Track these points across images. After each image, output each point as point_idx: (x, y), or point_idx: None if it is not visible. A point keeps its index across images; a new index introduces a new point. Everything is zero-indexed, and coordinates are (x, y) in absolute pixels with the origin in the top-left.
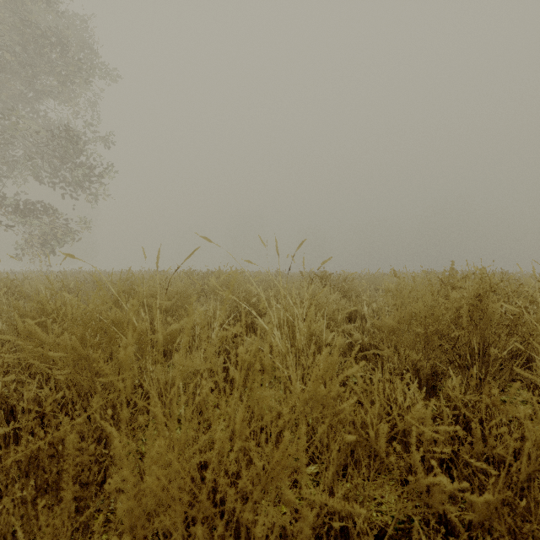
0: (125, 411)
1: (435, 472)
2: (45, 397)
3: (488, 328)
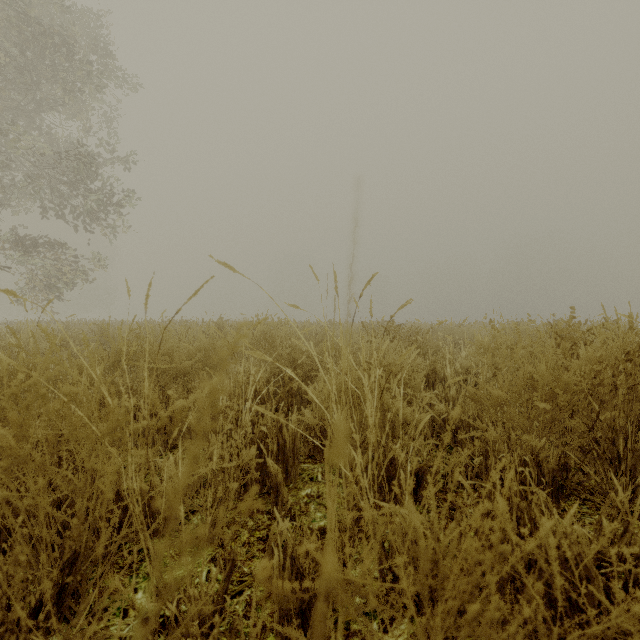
0: None
1: None
2: None
3: None
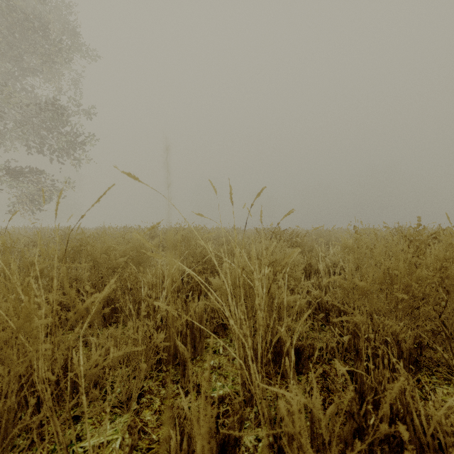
0: None
1: None
2: None
3: None
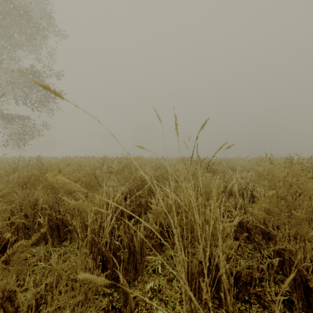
0: None
1: None
2: None
3: None
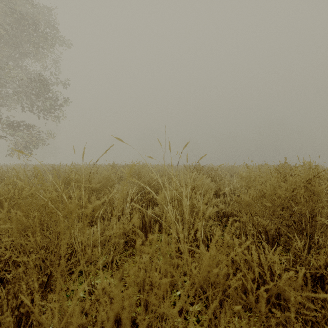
0: (36, 287)
1: (300, 326)
2: (2, 254)
3: (316, 203)
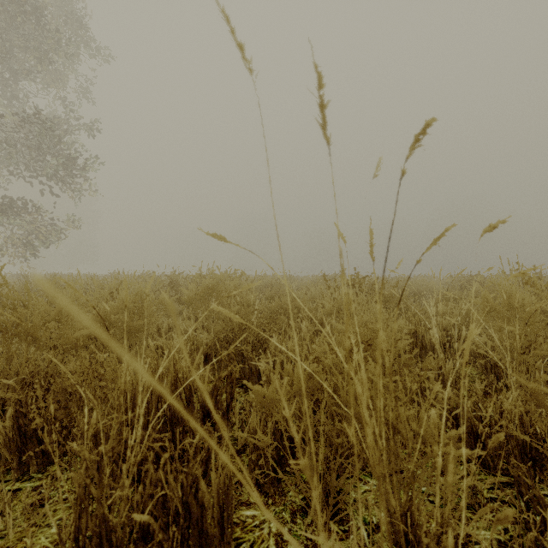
0: None
1: None
2: None
3: None
